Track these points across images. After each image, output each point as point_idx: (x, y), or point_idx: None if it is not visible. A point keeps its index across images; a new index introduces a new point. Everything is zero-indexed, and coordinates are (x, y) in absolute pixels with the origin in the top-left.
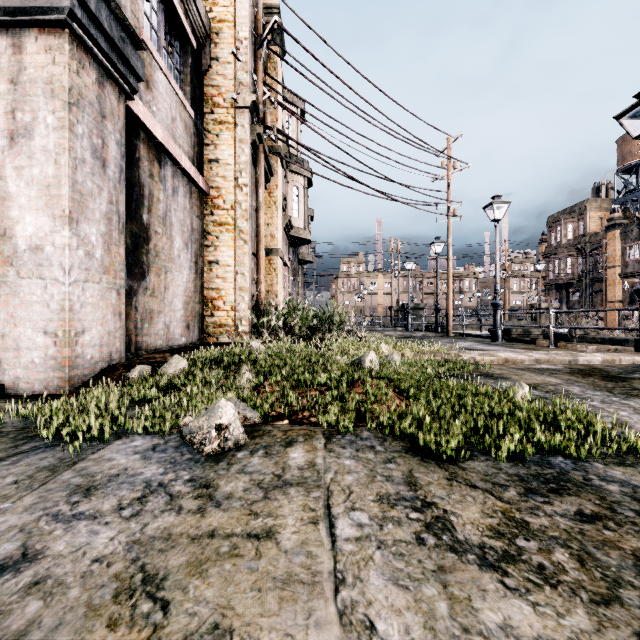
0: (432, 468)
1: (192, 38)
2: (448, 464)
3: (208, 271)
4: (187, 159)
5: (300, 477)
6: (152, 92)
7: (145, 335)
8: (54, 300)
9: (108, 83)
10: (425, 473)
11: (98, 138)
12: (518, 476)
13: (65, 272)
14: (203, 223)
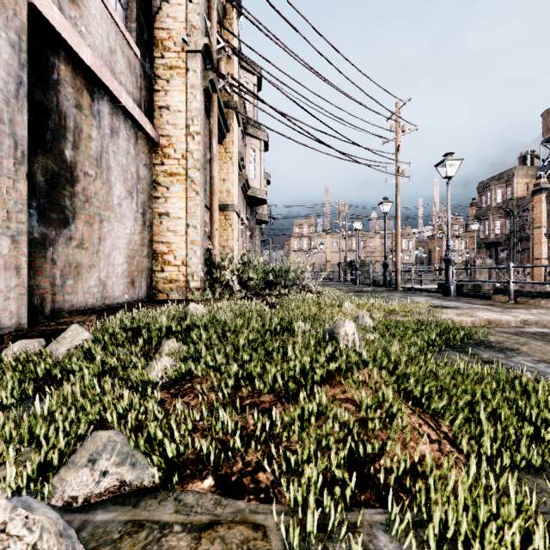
0: None
1: None
2: None
3: (158, 224)
4: (129, 98)
5: None
6: (79, 9)
7: (68, 293)
8: None
9: None
10: None
11: None
12: None
13: None
14: (153, 173)
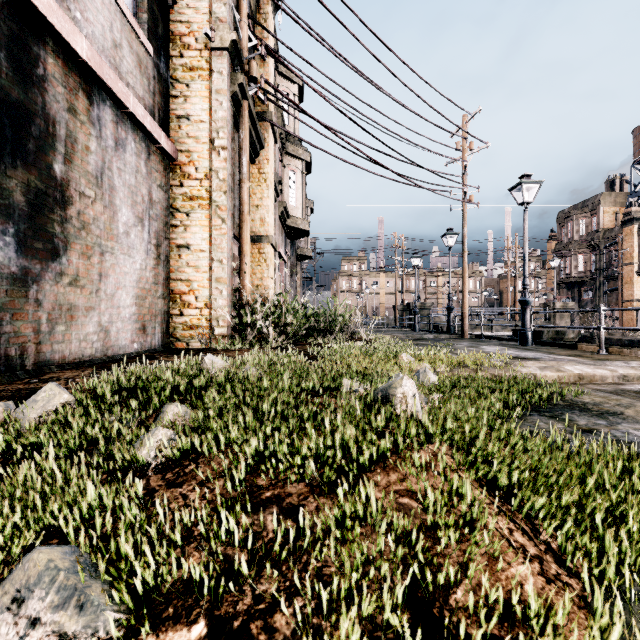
0: None
1: None
2: None
3: (176, 258)
4: (139, 103)
5: None
6: None
7: (58, 342)
8: None
9: None
10: None
11: None
12: None
13: None
14: (169, 197)
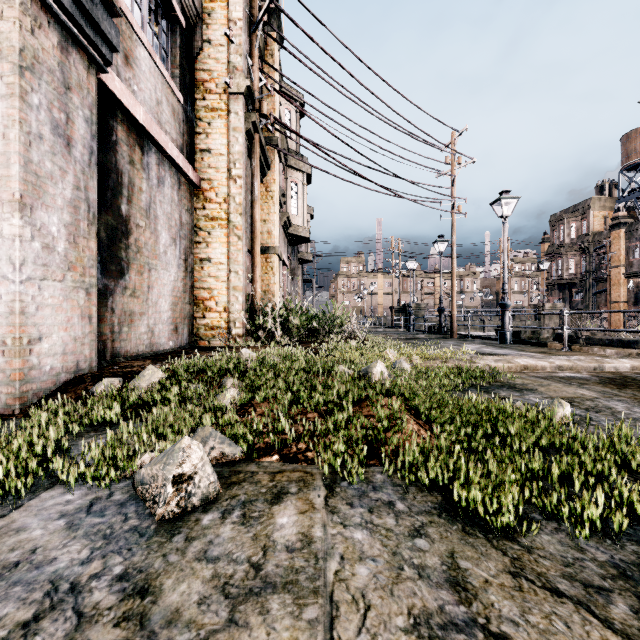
0: (482, 548)
1: (181, 16)
2: (503, 539)
3: (199, 269)
4: (174, 147)
5: (288, 569)
6: (133, 69)
7: (124, 340)
8: (2, 301)
9: (74, 50)
10: (474, 560)
11: (60, 112)
12: (615, 567)
13: (15, 268)
14: (194, 218)
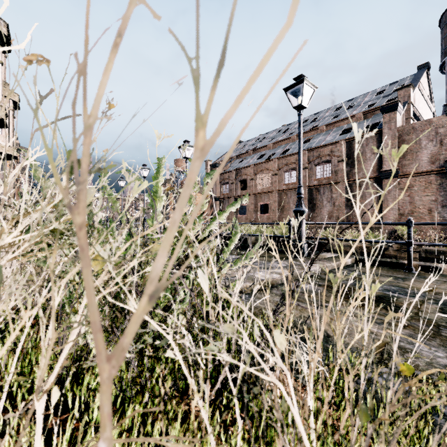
0: None
1: None
2: None
3: None
4: None
5: None
6: None
7: None
8: None
9: None
10: None
11: None
12: None
13: None
14: None
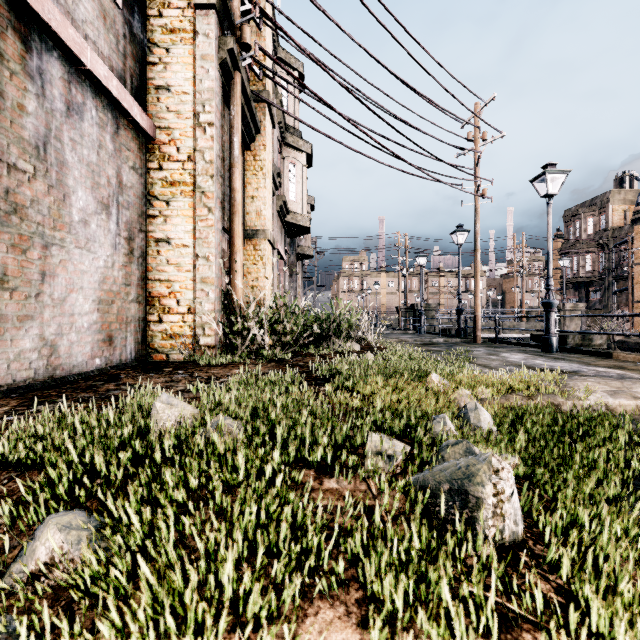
0: None
1: None
2: None
3: (154, 254)
4: (100, 60)
5: None
6: None
7: None
8: None
9: None
10: None
11: None
12: None
13: None
14: (146, 182)
